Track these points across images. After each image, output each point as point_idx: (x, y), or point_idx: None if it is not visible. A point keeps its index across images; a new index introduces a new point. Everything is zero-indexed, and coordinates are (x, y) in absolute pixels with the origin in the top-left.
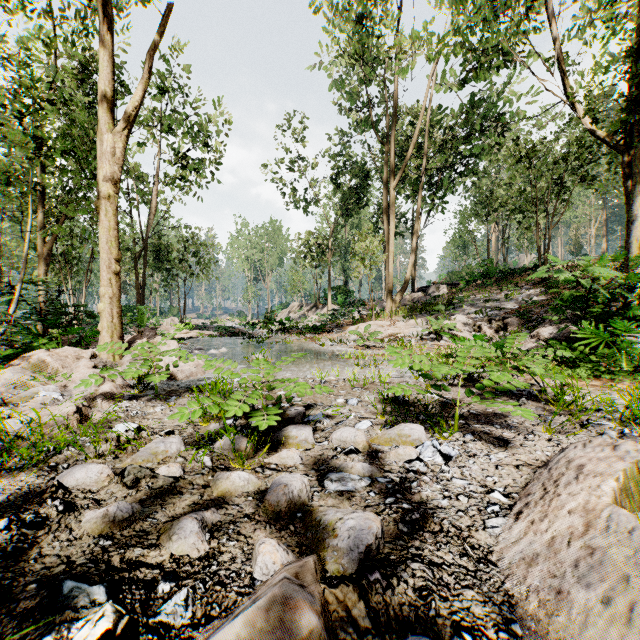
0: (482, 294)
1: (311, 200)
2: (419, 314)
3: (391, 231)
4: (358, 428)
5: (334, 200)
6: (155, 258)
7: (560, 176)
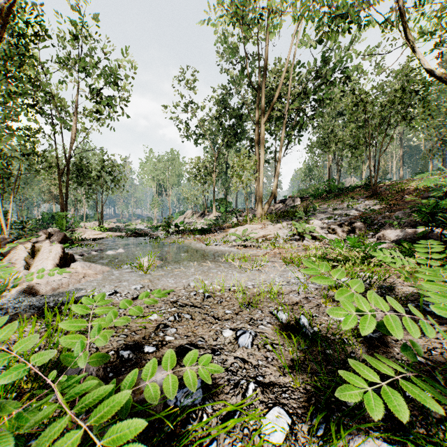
0: (329, 204)
1: (200, 134)
2: (283, 219)
3: (261, 156)
4: (268, 440)
5: (218, 136)
6: (77, 175)
7: (385, 117)
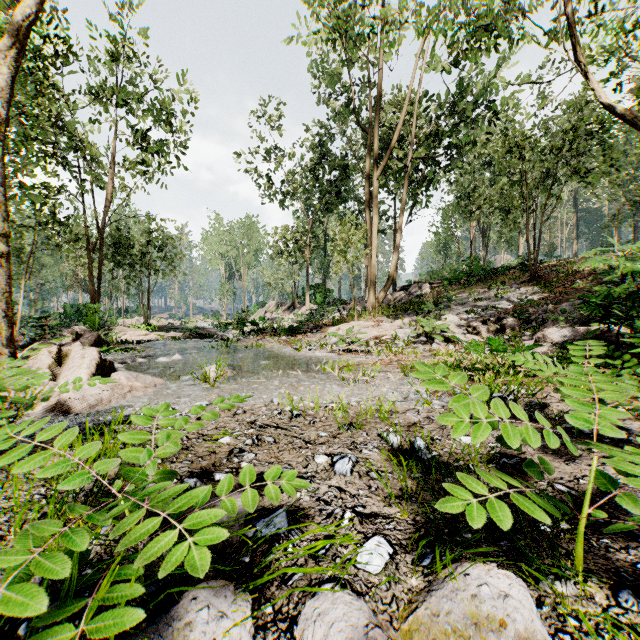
0: (469, 293)
1: (288, 193)
2: (404, 314)
3: (374, 224)
4: (364, 570)
5: (313, 195)
6: (114, 251)
7: (549, 169)
